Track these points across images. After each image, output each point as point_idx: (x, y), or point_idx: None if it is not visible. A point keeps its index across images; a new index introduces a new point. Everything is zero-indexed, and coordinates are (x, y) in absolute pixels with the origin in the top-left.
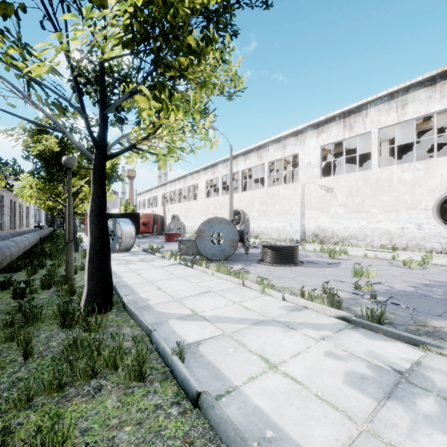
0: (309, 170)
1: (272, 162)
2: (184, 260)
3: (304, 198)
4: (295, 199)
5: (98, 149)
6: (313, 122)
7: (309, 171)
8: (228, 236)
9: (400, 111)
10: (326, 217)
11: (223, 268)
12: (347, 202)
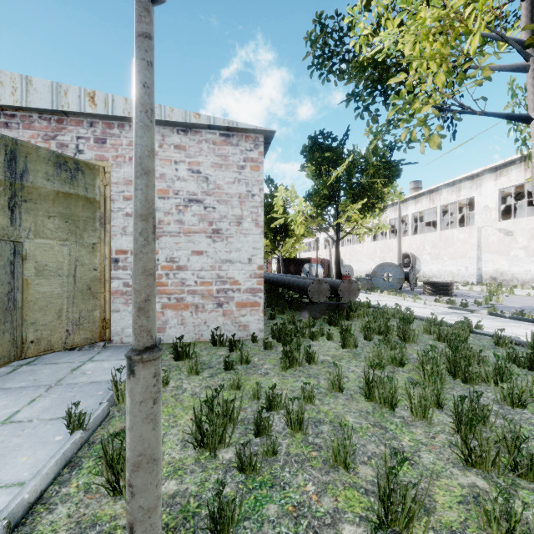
0: (486, 213)
1: None
2: (365, 290)
3: (480, 241)
4: (471, 242)
5: (337, 237)
6: (489, 167)
7: (486, 214)
8: (395, 275)
9: None
10: (505, 260)
11: (392, 293)
12: (528, 245)
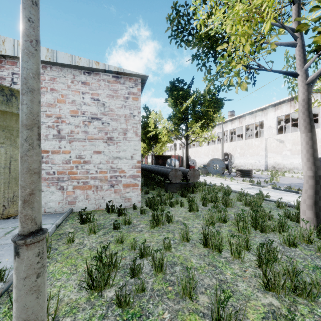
0: (270, 130)
1: None
2: (203, 174)
3: (266, 146)
4: (261, 146)
5: (187, 143)
6: (271, 104)
7: (270, 131)
8: (220, 166)
9: None
10: (280, 157)
11: (218, 176)
12: (292, 148)
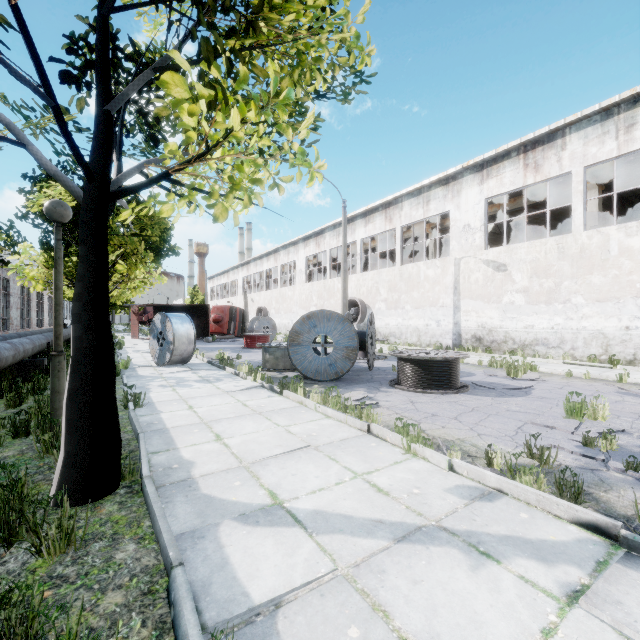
0: (467, 236)
1: (406, 227)
2: (269, 380)
3: (458, 280)
4: (445, 282)
5: (90, 176)
6: (473, 161)
7: (467, 238)
8: (340, 341)
9: (623, 136)
10: (495, 310)
11: (332, 398)
12: (530, 286)
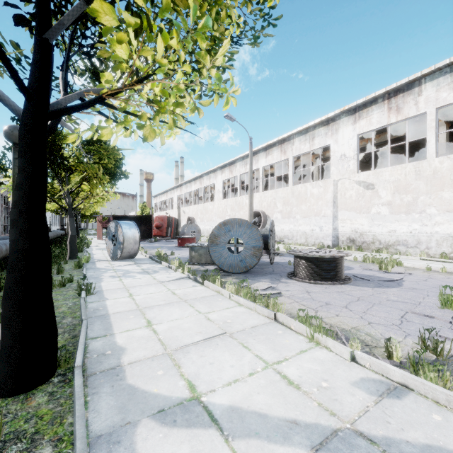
0: (343, 163)
1: (295, 158)
2: (193, 273)
3: (336, 196)
4: (326, 198)
5: (28, 96)
6: (348, 107)
7: (343, 165)
8: (249, 242)
9: None
10: (365, 219)
11: (244, 289)
12: (393, 200)
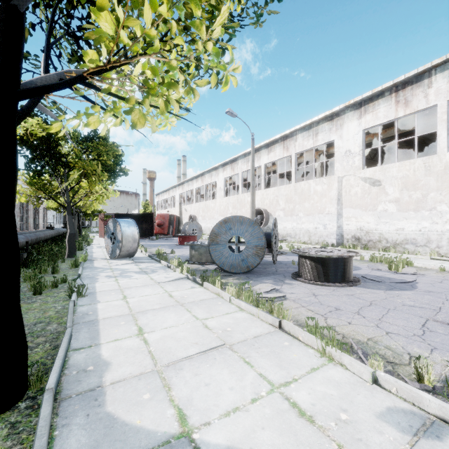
0: (348, 159)
1: (298, 155)
2: (192, 273)
3: (341, 193)
4: (330, 195)
5: None
6: (354, 101)
7: (348, 161)
8: (251, 241)
9: None
10: (371, 217)
11: (245, 293)
12: (401, 197)
